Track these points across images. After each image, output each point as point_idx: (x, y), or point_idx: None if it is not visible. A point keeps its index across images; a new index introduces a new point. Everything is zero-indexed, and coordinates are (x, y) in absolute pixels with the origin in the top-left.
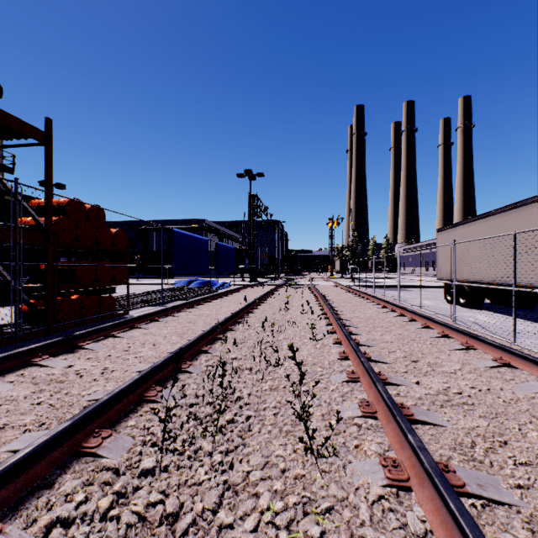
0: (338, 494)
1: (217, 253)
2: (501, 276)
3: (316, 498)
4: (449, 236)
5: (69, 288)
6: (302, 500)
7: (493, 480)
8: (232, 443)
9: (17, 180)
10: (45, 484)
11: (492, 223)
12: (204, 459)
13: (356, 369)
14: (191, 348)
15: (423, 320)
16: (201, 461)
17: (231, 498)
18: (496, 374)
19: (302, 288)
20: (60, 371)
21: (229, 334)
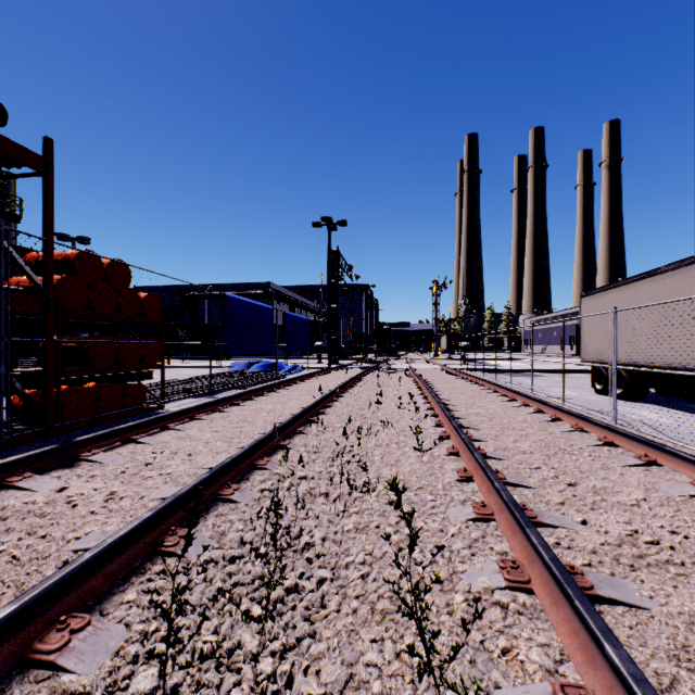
0: None
1: (285, 326)
2: (675, 356)
3: None
4: (598, 303)
5: (79, 374)
6: None
7: None
8: (292, 634)
9: (2, 222)
10: None
11: (661, 283)
12: (243, 670)
13: (487, 499)
14: (239, 462)
15: (572, 420)
16: (237, 676)
17: None
18: None
19: (398, 373)
20: (46, 497)
21: (297, 440)
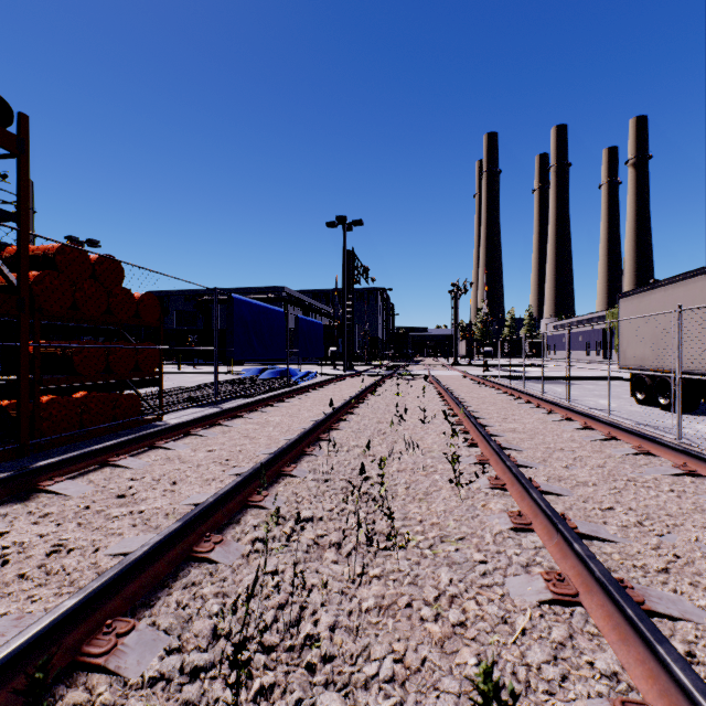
0: None
1: (297, 331)
2: None
3: None
4: (640, 304)
5: (61, 383)
6: None
7: None
8: None
9: None
10: None
11: None
12: None
13: (561, 564)
14: (228, 500)
15: (632, 439)
16: None
17: None
18: None
19: (417, 380)
20: None
21: (304, 464)
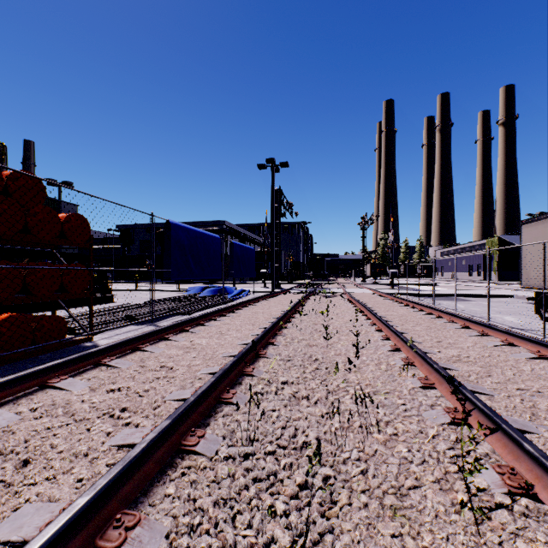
0: None
1: (232, 255)
2: None
3: None
4: (546, 228)
5: None
6: None
7: None
8: None
9: None
10: None
11: None
12: None
13: None
14: None
15: None
16: None
17: None
18: None
19: (335, 298)
20: None
21: (218, 423)
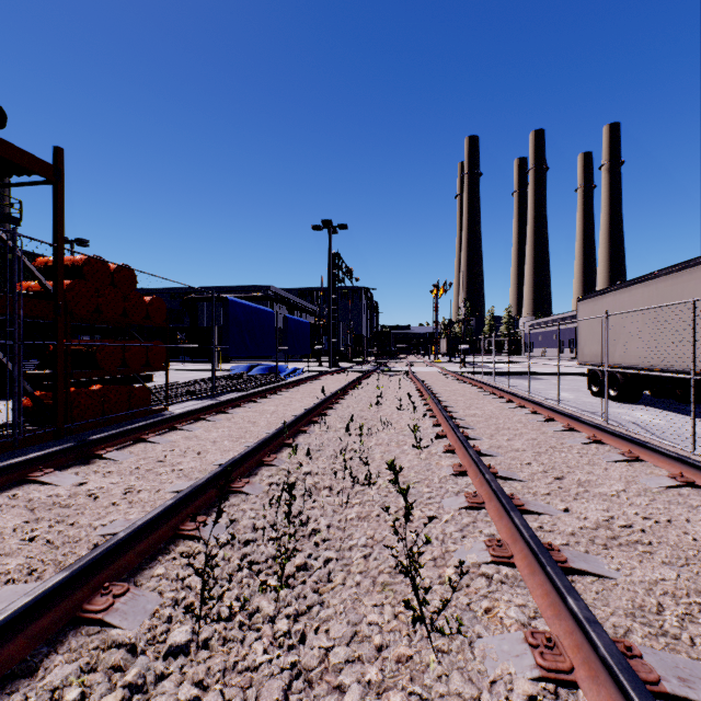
0: (464, 692)
1: (286, 329)
2: (667, 359)
3: (431, 696)
4: (595, 307)
5: (87, 376)
6: (409, 700)
7: (699, 670)
8: (304, 602)
9: (15, 230)
10: (23, 671)
11: (654, 288)
12: (263, 628)
13: (479, 490)
14: (248, 459)
15: (564, 420)
16: (258, 632)
17: (302, 692)
18: (676, 498)
19: (398, 376)
20: (68, 490)
21: (301, 439)
